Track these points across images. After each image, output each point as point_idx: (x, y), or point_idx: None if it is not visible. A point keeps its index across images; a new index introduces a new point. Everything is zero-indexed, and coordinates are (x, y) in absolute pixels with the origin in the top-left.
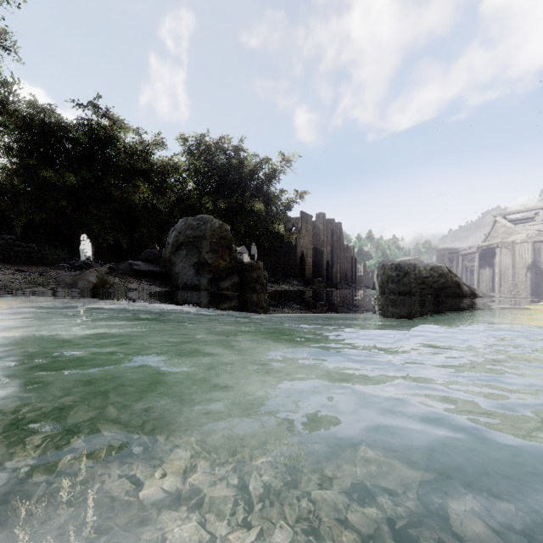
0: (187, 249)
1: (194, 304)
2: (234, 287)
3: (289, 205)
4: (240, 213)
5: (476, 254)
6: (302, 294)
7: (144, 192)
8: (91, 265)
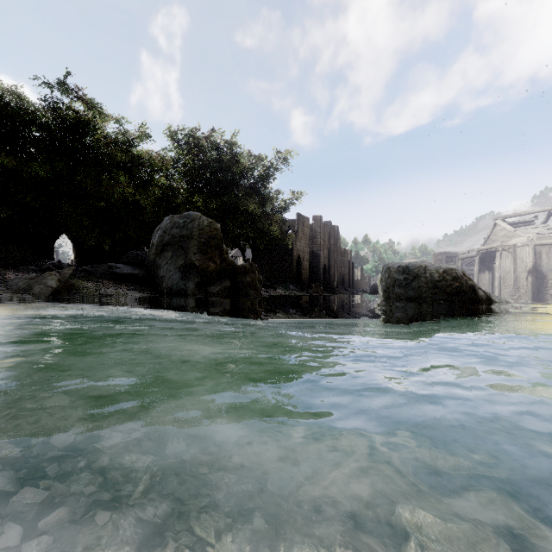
0: (172, 249)
1: (178, 311)
2: (225, 292)
3: (285, 207)
4: (233, 213)
5: (476, 257)
6: (299, 299)
7: (125, 186)
8: (62, 267)
